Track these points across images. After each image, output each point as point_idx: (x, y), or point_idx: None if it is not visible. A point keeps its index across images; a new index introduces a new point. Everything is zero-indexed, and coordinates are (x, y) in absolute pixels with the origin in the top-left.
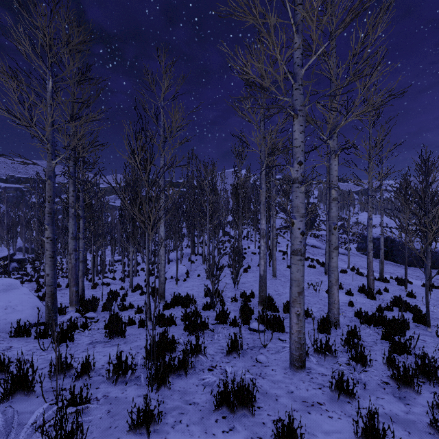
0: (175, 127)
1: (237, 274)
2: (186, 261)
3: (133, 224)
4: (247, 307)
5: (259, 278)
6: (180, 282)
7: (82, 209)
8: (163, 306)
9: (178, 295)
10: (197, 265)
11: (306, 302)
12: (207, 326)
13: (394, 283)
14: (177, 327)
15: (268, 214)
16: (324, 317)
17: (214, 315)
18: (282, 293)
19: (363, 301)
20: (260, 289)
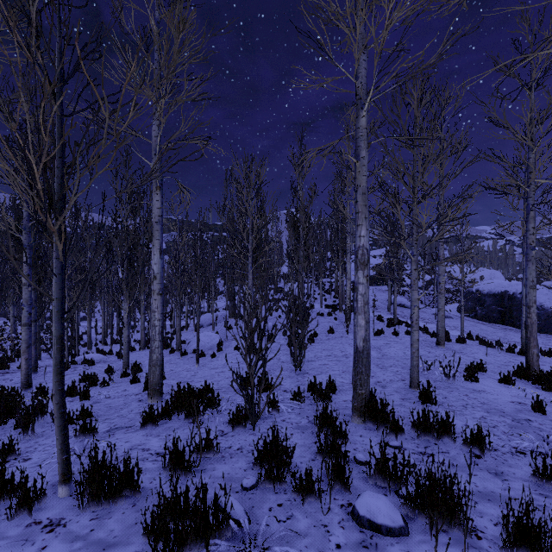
0: (175, 45)
1: (300, 346)
2: (222, 327)
3: (127, 265)
4: (335, 432)
5: (354, 356)
6: (207, 358)
7: (27, 233)
8: (143, 418)
9: (191, 386)
10: (236, 331)
11: (443, 402)
12: (222, 521)
13: (545, 359)
14: (136, 509)
15: (341, 256)
16: (550, 465)
17: (253, 445)
18: (386, 382)
19: (542, 397)
20: (358, 379)
